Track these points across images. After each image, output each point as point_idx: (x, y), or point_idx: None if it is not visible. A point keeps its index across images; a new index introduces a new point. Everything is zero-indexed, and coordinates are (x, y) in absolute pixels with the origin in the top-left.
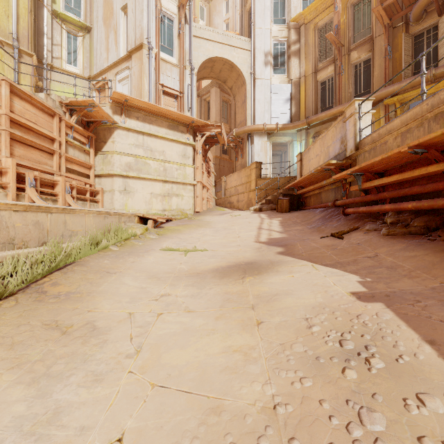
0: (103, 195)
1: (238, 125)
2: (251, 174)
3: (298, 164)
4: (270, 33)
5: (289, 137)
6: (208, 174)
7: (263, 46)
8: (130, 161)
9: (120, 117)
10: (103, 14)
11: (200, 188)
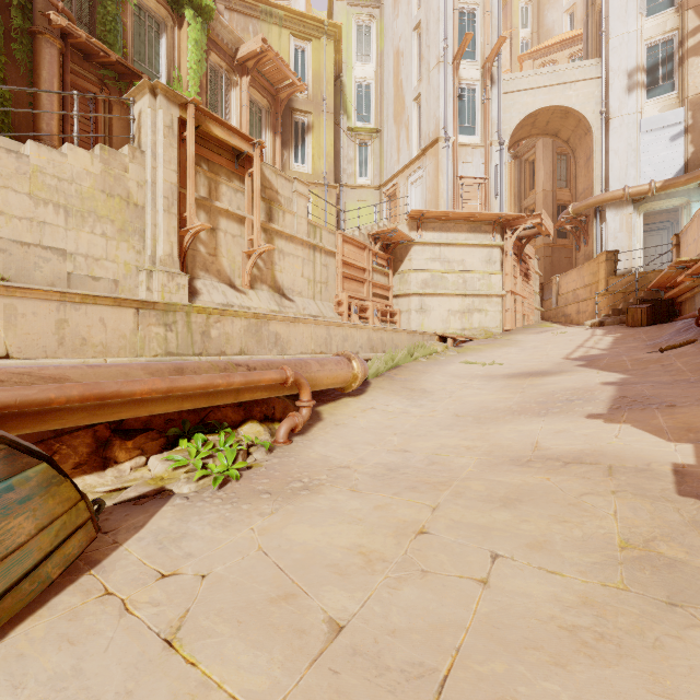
0: (400, 315)
1: (580, 195)
2: (598, 270)
3: (673, 251)
4: (640, 35)
5: (681, 197)
6: (526, 277)
7: (625, 63)
8: (426, 277)
9: (416, 233)
10: (394, 112)
11: (511, 299)
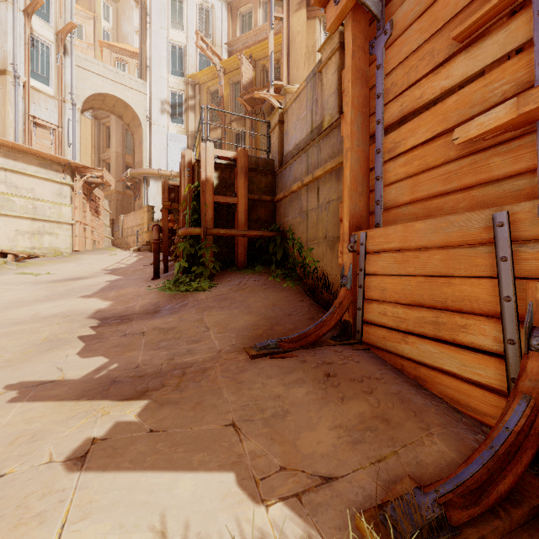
0: None
1: (137, 165)
2: (144, 216)
3: None
4: (168, 83)
5: None
6: (97, 213)
7: (160, 94)
8: None
9: None
10: None
11: (81, 227)
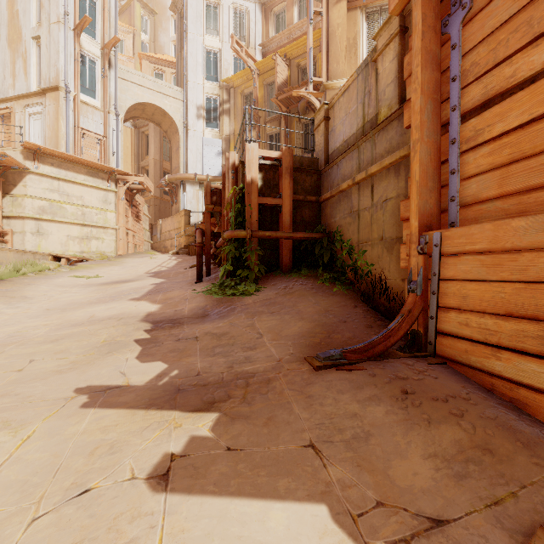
0: (12, 236)
1: (174, 170)
2: (181, 220)
3: None
4: (203, 88)
5: None
6: (137, 218)
7: (196, 100)
8: (43, 204)
9: (32, 163)
10: (8, 35)
11: (124, 232)
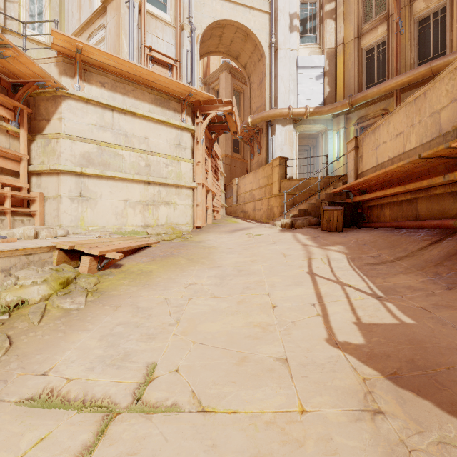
0: (42, 203)
1: (254, 113)
2: (272, 174)
3: (351, 154)
4: None
5: (322, 125)
6: (215, 174)
7: (288, 6)
8: (88, 150)
9: (72, 80)
10: None
11: (203, 192)
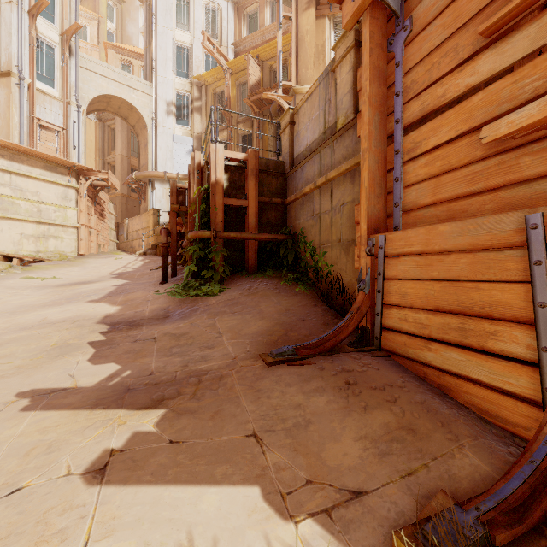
0: None
1: (142, 167)
2: (150, 220)
3: None
4: (174, 84)
5: None
6: (102, 216)
7: (166, 96)
8: None
9: None
10: None
11: (86, 231)
